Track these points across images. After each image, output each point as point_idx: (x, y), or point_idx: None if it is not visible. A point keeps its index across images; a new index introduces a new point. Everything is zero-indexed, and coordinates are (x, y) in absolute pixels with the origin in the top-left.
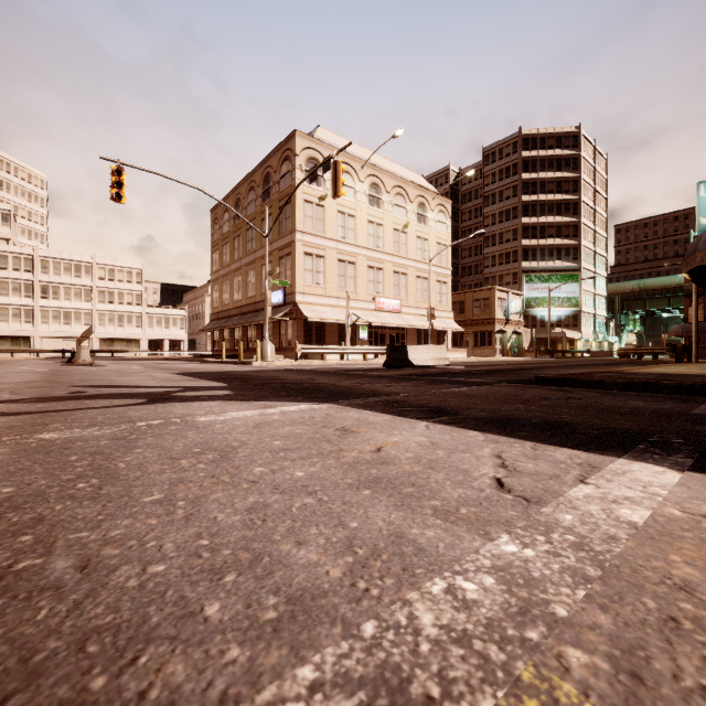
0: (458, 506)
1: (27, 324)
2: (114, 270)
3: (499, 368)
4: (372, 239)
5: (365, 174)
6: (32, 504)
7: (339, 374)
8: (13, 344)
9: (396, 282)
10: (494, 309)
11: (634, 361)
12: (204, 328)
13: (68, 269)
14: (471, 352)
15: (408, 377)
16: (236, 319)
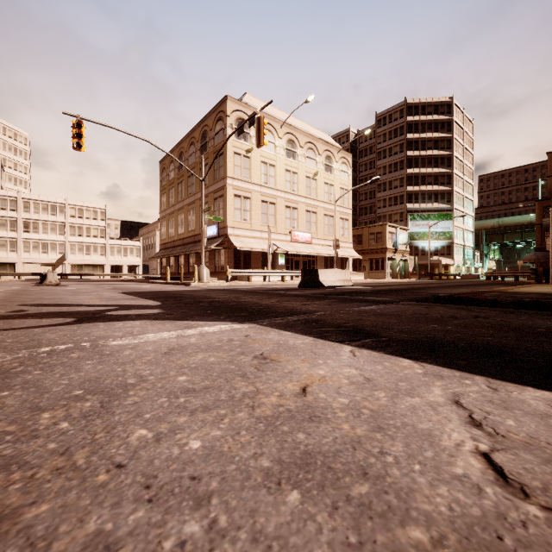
0: (464, 550)
1: (12, 253)
2: (82, 210)
3: (394, 288)
4: (289, 185)
5: (283, 132)
6: None
7: (261, 293)
8: (1, 269)
9: (308, 219)
10: (386, 241)
11: (499, 282)
12: (154, 255)
13: (46, 209)
14: (367, 275)
15: (321, 296)
16: (180, 248)
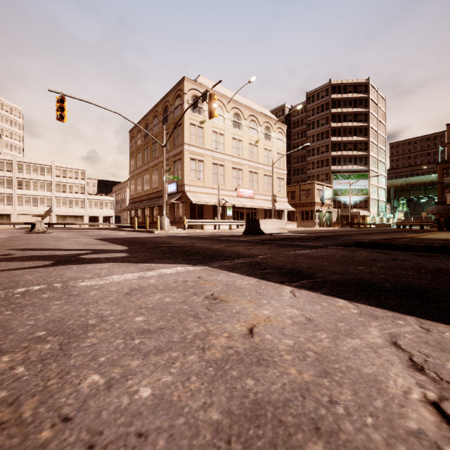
0: None
1: (8, 206)
2: (66, 171)
3: (322, 235)
4: (235, 150)
5: (230, 107)
6: None
7: (212, 239)
8: None
9: (251, 178)
10: (314, 196)
11: (407, 230)
12: (125, 208)
13: (36, 170)
14: (299, 224)
15: (262, 242)
16: (145, 202)
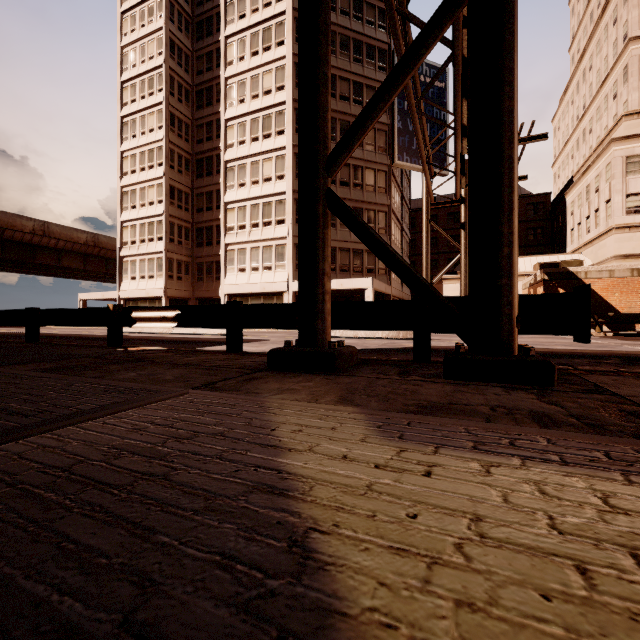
0: None
1: None
2: None
3: None
4: None
5: None
6: (551, 342)
7: None
8: None
9: None
10: None
11: None
12: None
13: None
14: None
15: None
16: None
